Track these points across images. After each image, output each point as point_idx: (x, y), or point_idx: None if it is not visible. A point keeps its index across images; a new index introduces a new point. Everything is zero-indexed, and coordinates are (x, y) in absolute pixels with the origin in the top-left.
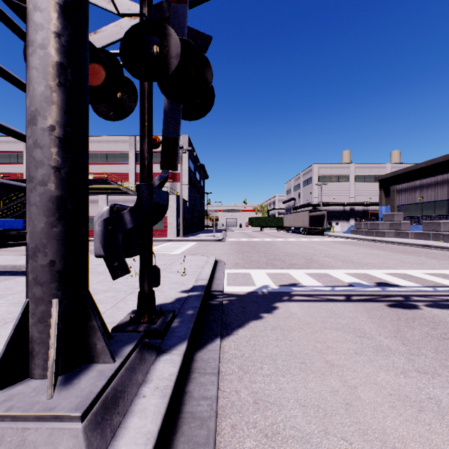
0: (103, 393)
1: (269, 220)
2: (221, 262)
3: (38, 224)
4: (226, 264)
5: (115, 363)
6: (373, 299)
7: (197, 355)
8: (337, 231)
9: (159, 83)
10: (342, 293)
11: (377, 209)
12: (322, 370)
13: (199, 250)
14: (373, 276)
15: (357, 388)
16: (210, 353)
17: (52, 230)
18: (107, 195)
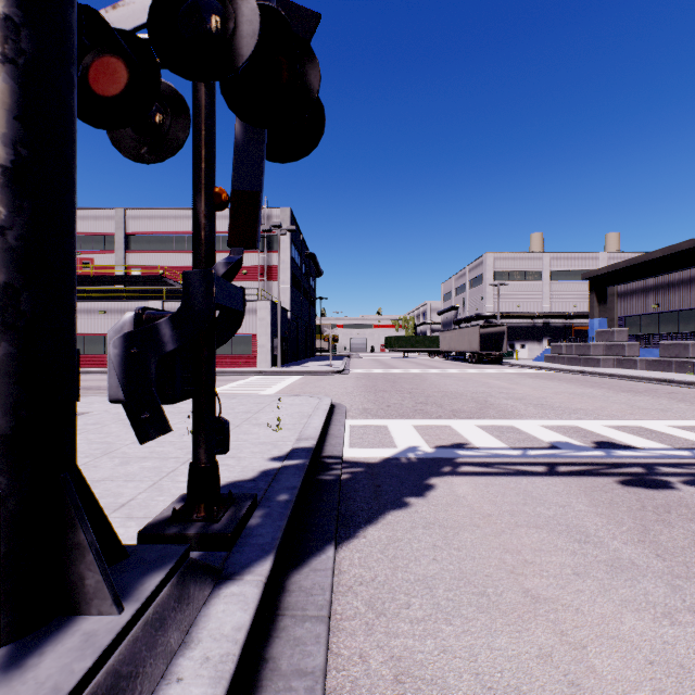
0: (85, 687)
1: (416, 341)
2: (340, 408)
3: None
4: (349, 411)
5: (122, 614)
6: (594, 472)
7: (292, 579)
8: (522, 358)
9: (224, 90)
10: (541, 461)
11: (586, 323)
12: (518, 610)
13: (306, 387)
14: (589, 431)
15: (587, 648)
16: (316, 576)
17: None
18: (163, 301)
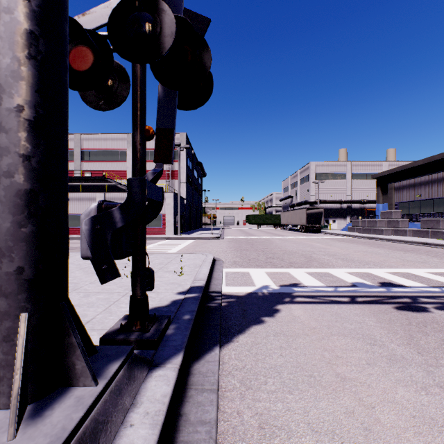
0: (79, 428)
1: (266, 218)
2: (219, 261)
3: (3, 224)
4: (225, 263)
5: (97, 386)
6: (379, 301)
7: (194, 367)
8: (334, 229)
9: (152, 67)
10: (346, 294)
11: (374, 207)
12: (333, 385)
13: (197, 248)
14: (376, 276)
15: (375, 408)
16: (209, 365)
17: (20, 230)
18: (105, 192)
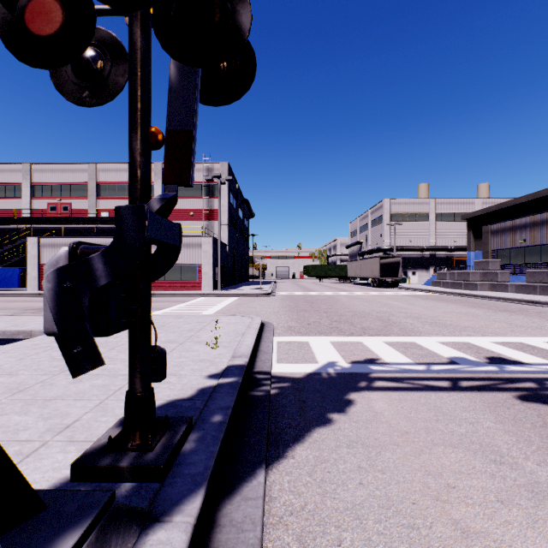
0: None
1: (329, 269)
2: (269, 326)
3: None
4: (276, 329)
5: None
6: (493, 387)
7: (223, 511)
8: (413, 283)
9: (158, 30)
10: (444, 376)
11: (464, 255)
12: (451, 547)
13: (241, 307)
14: (480, 347)
15: None
16: (247, 507)
17: None
18: None
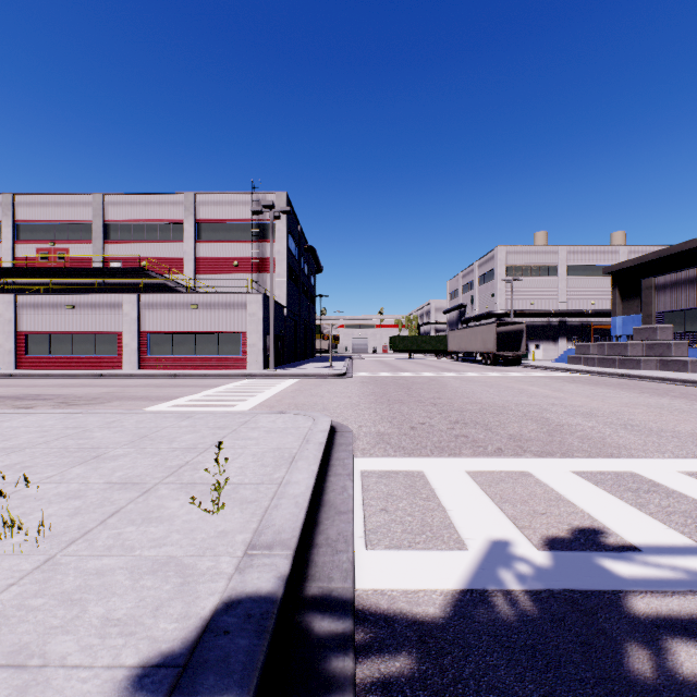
0: None
1: (422, 341)
2: (344, 433)
3: None
4: (357, 439)
5: None
6: None
7: None
8: (537, 359)
9: None
10: None
11: (605, 322)
12: None
13: (300, 396)
14: None
15: None
16: None
17: None
18: (139, 294)
